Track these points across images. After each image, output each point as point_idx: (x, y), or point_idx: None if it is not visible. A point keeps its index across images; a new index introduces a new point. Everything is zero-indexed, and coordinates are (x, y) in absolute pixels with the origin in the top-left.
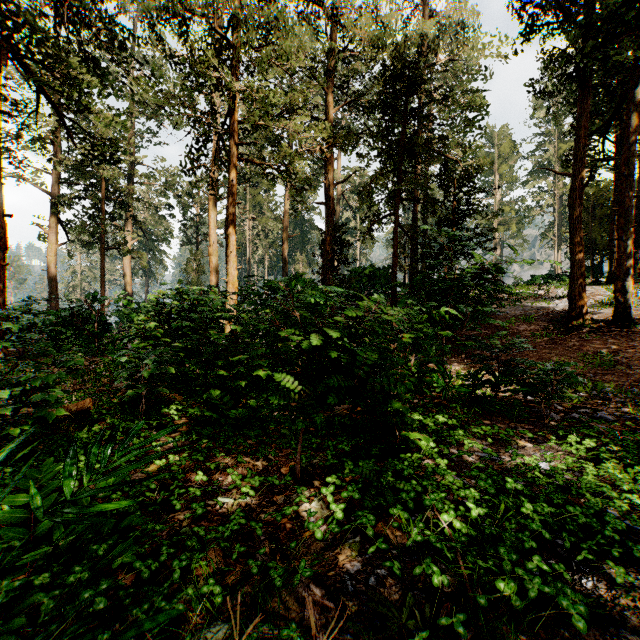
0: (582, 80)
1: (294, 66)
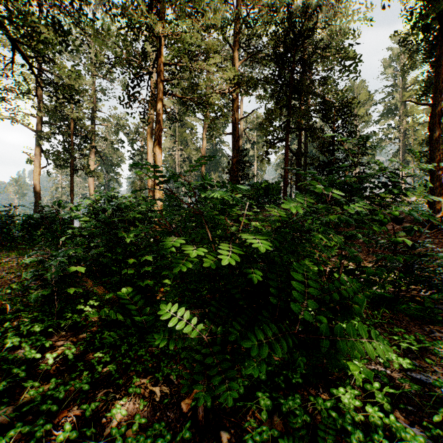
0: (441, 26)
1: (208, 21)
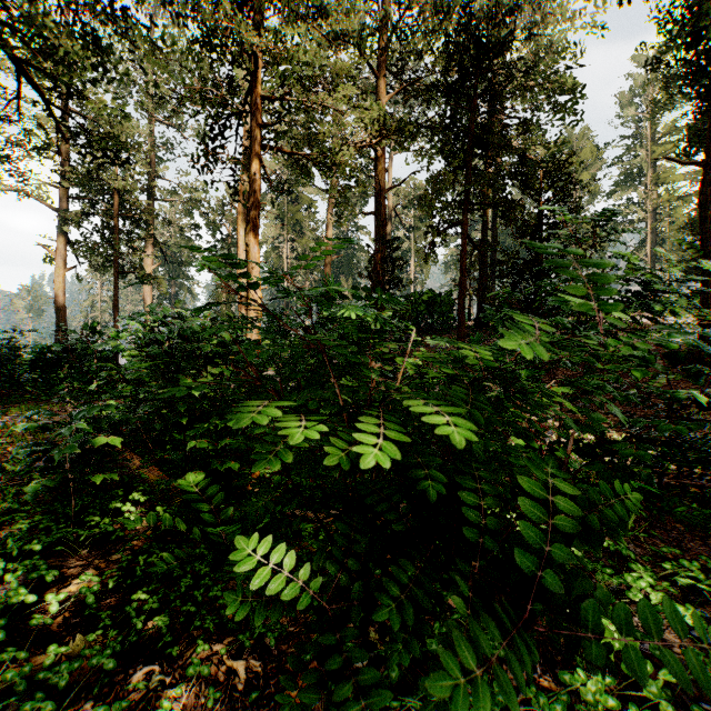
0: None
1: (335, 28)
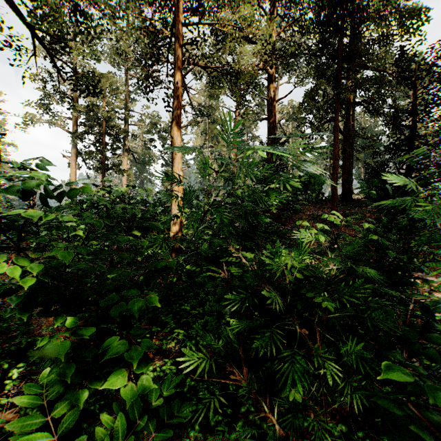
0: None
1: None
